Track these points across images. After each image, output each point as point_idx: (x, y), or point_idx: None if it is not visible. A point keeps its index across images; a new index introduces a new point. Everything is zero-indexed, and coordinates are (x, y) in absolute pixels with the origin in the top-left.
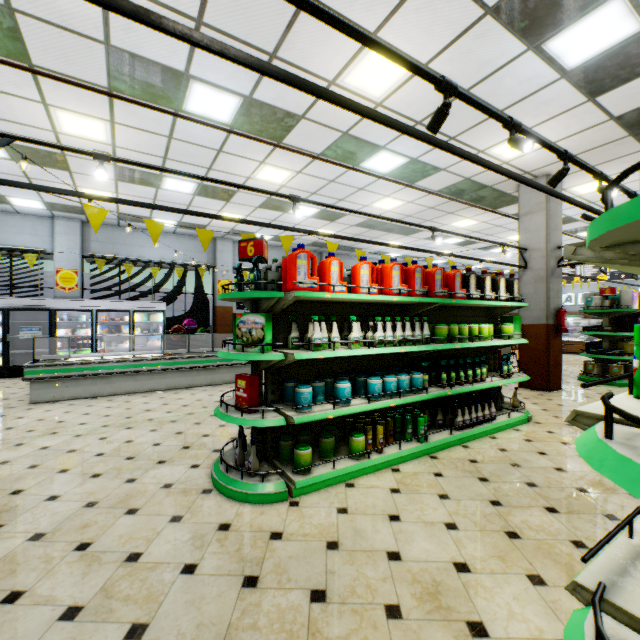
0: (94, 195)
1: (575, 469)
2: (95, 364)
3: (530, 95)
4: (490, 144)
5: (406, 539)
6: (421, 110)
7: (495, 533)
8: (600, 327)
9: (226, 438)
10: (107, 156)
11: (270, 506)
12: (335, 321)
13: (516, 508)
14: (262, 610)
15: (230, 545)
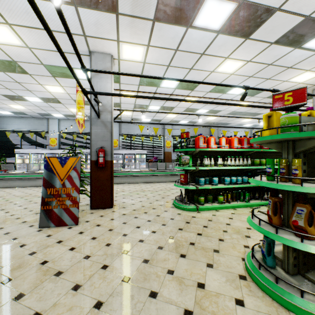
0: (141, 122)
1: None
2: (129, 172)
3: (303, 60)
4: (289, 78)
5: (233, 222)
6: (251, 73)
7: None
8: None
9: (175, 197)
10: (144, 111)
11: (191, 212)
12: (213, 157)
13: None
14: (191, 226)
15: (181, 217)
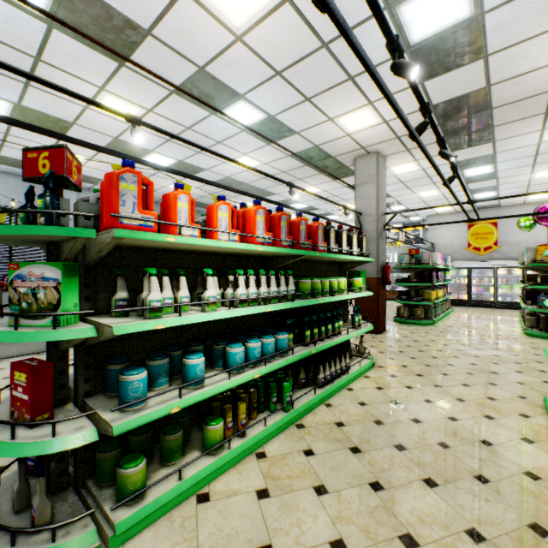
0: None
1: (428, 418)
2: None
3: (378, 65)
4: (339, 113)
5: None
6: (282, 57)
7: (390, 544)
8: (409, 279)
9: None
10: None
11: None
12: (186, 275)
13: (398, 489)
14: None
15: None
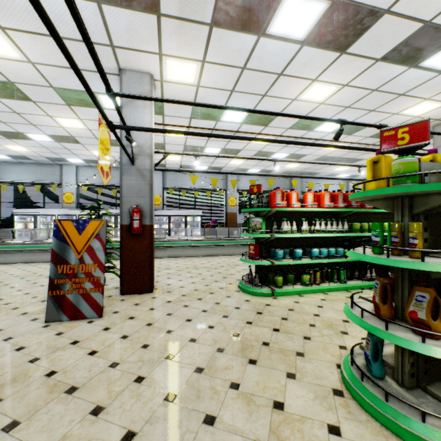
0: (193, 171)
1: None
2: (176, 241)
3: (420, 84)
4: (400, 109)
5: (323, 312)
6: (348, 102)
7: None
8: None
9: (241, 276)
10: (198, 155)
11: (264, 297)
12: (295, 221)
13: None
14: (264, 318)
15: (250, 305)
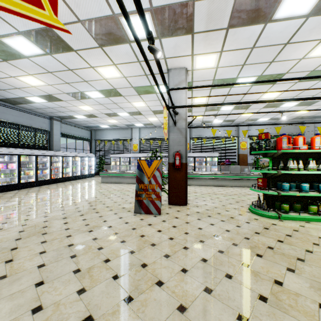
0: (213, 126)
1: None
2: (200, 175)
3: None
4: None
5: None
6: None
7: None
8: None
9: (251, 202)
10: (217, 115)
11: (271, 219)
12: (302, 160)
13: None
14: (270, 232)
15: (258, 222)
